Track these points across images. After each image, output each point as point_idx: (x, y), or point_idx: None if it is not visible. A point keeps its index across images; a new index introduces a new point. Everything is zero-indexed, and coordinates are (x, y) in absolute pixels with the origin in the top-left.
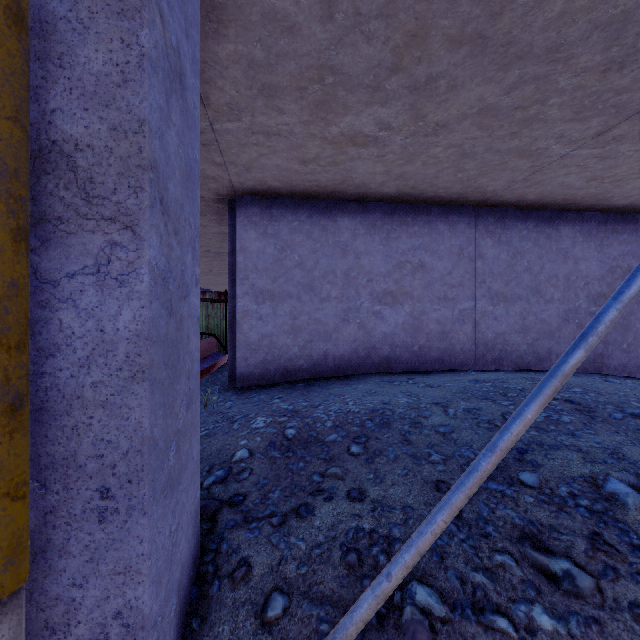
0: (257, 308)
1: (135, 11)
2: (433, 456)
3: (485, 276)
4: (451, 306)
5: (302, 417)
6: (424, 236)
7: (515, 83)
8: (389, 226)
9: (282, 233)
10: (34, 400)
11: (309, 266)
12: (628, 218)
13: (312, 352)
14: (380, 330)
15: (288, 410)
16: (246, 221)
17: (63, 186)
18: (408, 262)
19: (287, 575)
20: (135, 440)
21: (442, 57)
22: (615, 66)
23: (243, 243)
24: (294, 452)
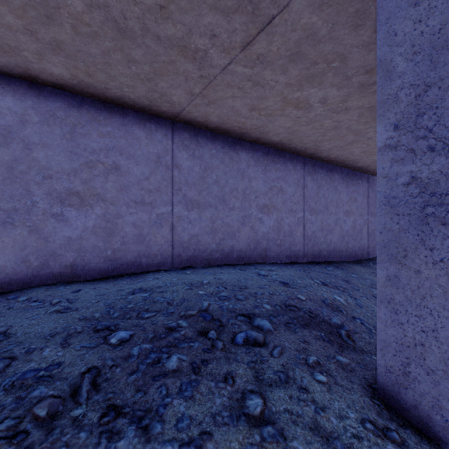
0: None
1: None
2: None
3: (181, 184)
4: (149, 210)
5: None
6: (119, 138)
7: None
8: (75, 120)
9: None
10: None
11: None
12: (280, 153)
13: None
14: (62, 234)
15: None
16: None
17: None
18: (100, 162)
19: None
20: None
21: None
22: None
23: None
24: None
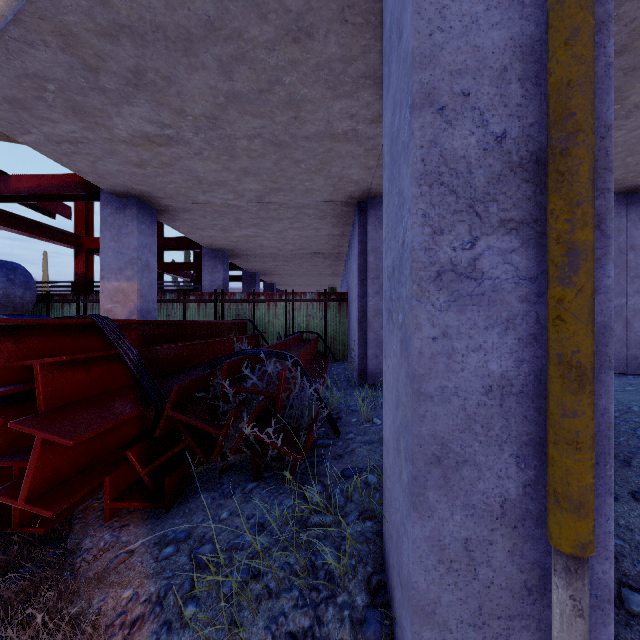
0: None
1: (602, 24)
2: None
3: (638, 270)
4: None
5: None
6: None
7: None
8: None
9: None
10: (514, 384)
11: None
12: None
13: None
14: None
15: None
16: (377, 222)
17: (539, 192)
18: None
19: (626, 571)
20: (602, 425)
21: None
22: None
23: (374, 243)
24: None
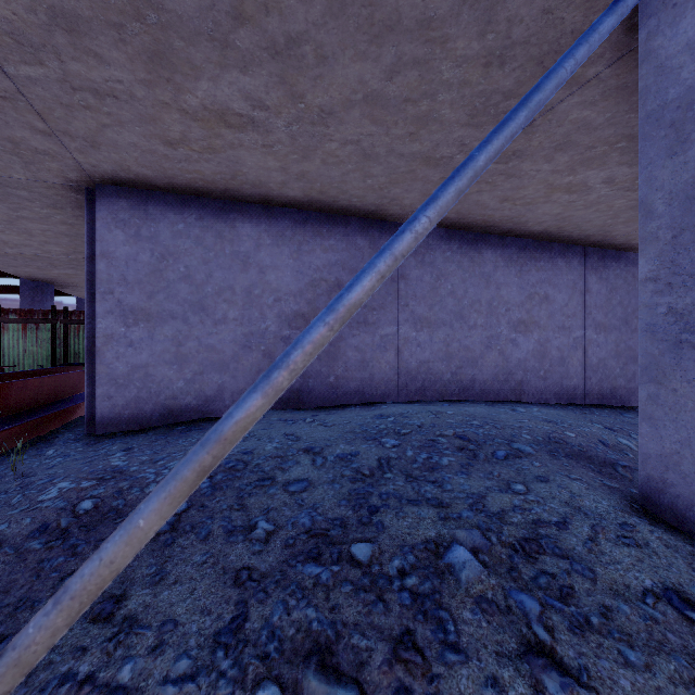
0: (126, 331)
1: None
2: (257, 529)
3: (408, 299)
4: (372, 331)
5: (120, 479)
6: (342, 251)
7: (395, 65)
8: (301, 237)
9: (162, 237)
10: None
11: (199, 280)
12: (545, 245)
13: (203, 386)
14: None
15: (114, 469)
16: (110, 218)
17: None
18: (323, 280)
19: None
20: None
21: (295, 9)
22: (496, 60)
23: (105, 246)
24: (67, 538)
